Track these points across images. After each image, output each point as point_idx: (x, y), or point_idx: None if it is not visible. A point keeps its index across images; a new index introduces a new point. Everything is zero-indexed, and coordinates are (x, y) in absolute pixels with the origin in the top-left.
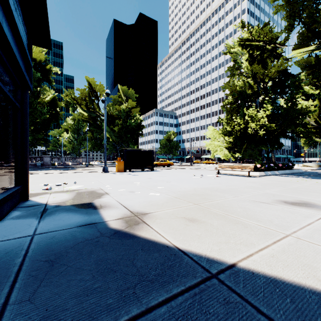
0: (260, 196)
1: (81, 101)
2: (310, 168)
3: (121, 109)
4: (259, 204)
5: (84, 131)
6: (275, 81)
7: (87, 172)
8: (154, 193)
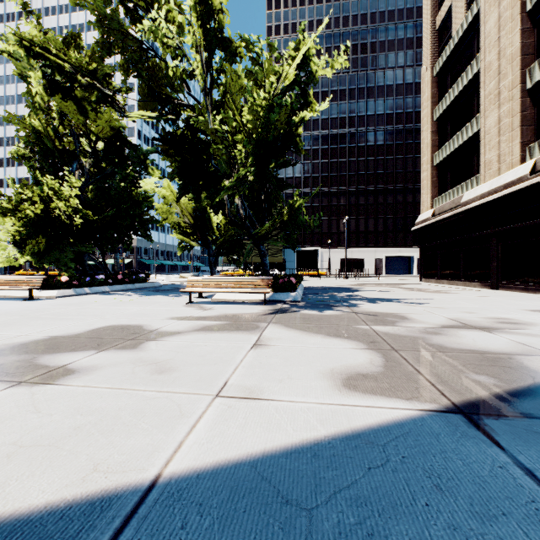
0: None
1: None
2: (186, 280)
3: None
4: None
5: None
6: (107, 142)
7: None
8: None
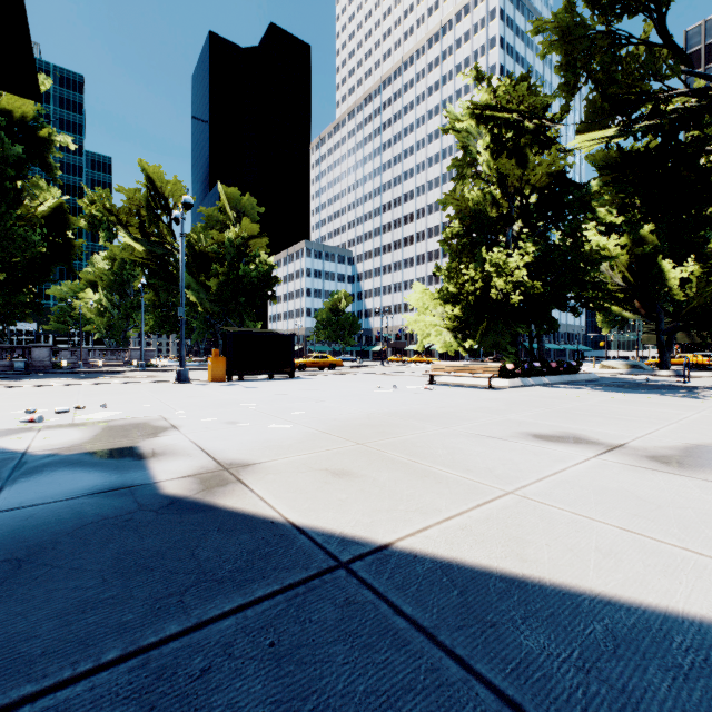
0: (493, 426)
1: (127, 216)
2: (614, 372)
3: (224, 239)
4: (483, 441)
5: (136, 288)
6: (543, 193)
7: (138, 382)
8: (281, 424)
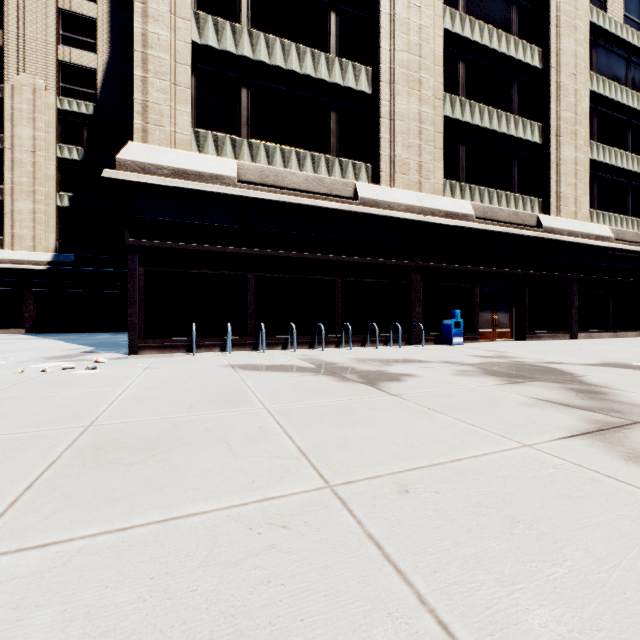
0: None
1: None
2: None
3: None
4: None
5: None
6: None
7: None
8: None
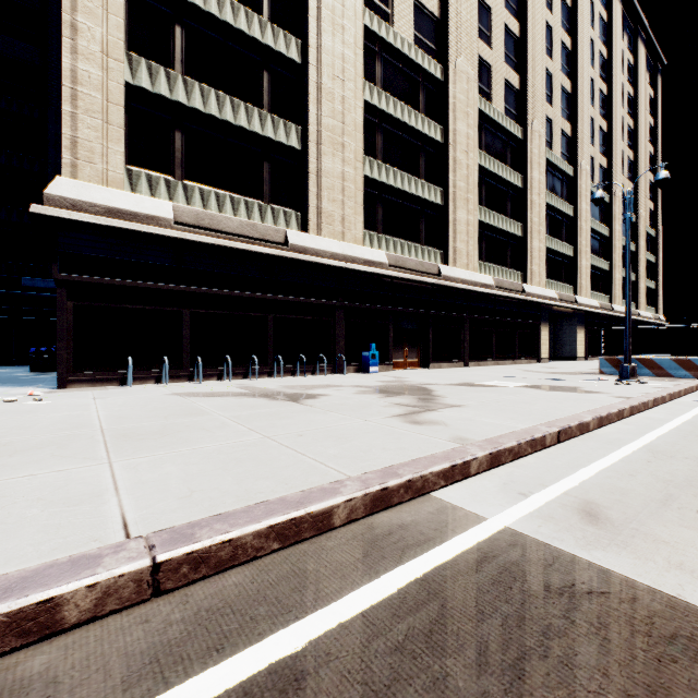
0: None
1: None
2: None
3: None
4: None
5: None
6: None
7: None
8: None
